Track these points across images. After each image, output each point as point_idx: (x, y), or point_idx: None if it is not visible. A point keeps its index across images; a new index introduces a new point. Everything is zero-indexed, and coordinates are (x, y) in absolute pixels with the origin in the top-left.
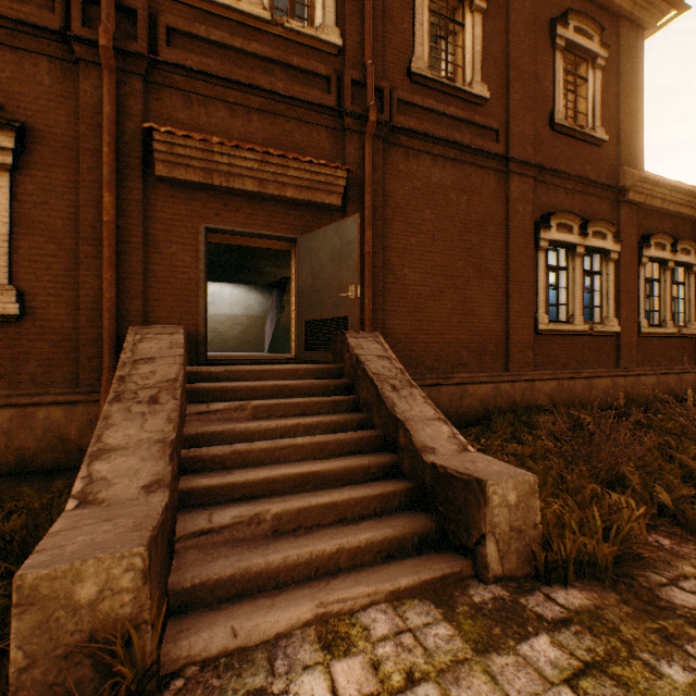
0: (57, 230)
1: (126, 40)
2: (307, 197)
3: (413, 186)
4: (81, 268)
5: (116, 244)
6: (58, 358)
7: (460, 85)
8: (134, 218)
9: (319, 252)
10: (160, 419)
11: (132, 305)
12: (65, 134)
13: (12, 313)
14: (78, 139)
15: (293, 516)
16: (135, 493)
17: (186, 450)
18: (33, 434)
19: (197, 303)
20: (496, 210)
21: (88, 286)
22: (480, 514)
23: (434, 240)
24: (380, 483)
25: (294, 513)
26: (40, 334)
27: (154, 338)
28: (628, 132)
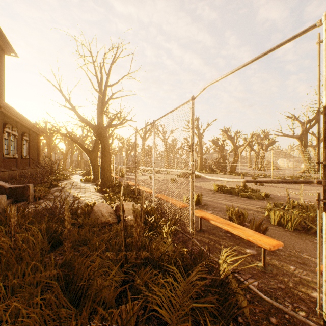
0: None
1: None
2: None
3: None
4: None
5: None
6: None
7: None
8: None
9: None
10: None
11: None
12: None
13: None
14: None
15: None
16: None
17: None
18: None
19: None
20: None
21: None
22: (28, 191)
23: None
24: None
25: None
26: None
27: None
28: (1, 86)
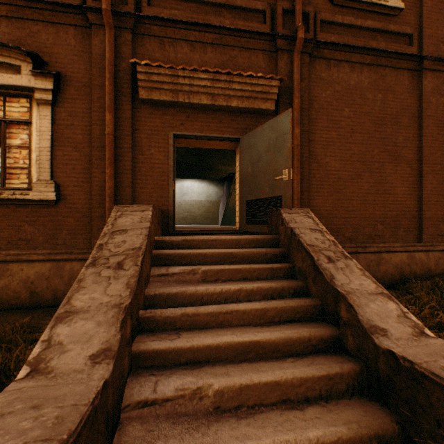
0: (79, 142)
1: (120, 5)
2: (247, 105)
3: (334, 90)
4: (92, 167)
5: (115, 149)
6: (79, 228)
7: (376, 0)
8: (126, 130)
9: (257, 146)
10: (120, 283)
11: (124, 191)
12: (84, 77)
13: (52, 199)
14: (92, 79)
15: (234, 393)
16: (82, 363)
17: (143, 311)
18: (62, 280)
19: (168, 190)
20: (409, 104)
21: (97, 179)
22: None
23: (352, 133)
24: (322, 359)
25: (235, 391)
26: (69, 212)
27: (130, 214)
28: None
